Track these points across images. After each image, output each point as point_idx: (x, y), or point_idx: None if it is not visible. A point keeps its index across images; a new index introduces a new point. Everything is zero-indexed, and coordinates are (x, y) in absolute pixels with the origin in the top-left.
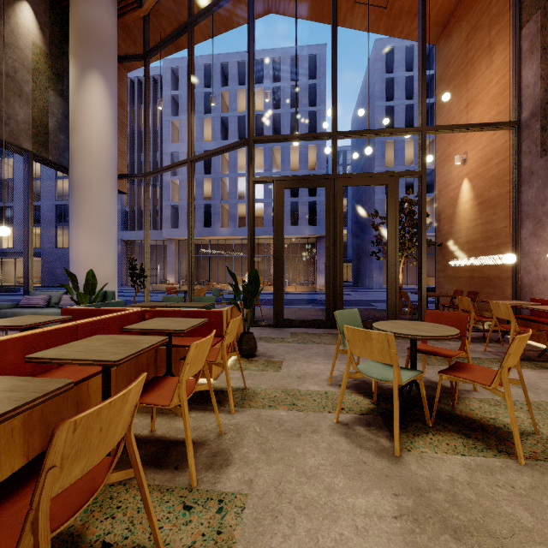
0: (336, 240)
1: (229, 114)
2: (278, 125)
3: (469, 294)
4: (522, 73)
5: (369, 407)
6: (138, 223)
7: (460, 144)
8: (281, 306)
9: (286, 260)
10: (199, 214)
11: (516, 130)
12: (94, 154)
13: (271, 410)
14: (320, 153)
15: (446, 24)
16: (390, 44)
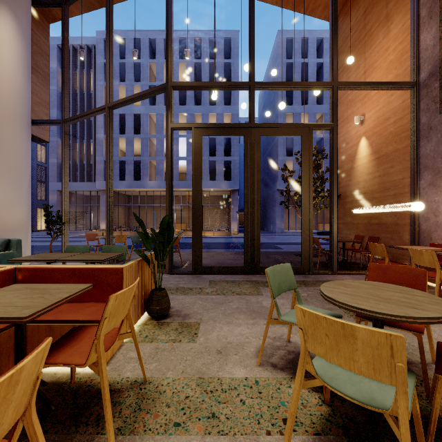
0: (253, 187)
1: (157, 83)
2: (199, 95)
3: (370, 239)
4: (420, 37)
5: (321, 412)
6: (73, 176)
7: (358, 107)
8: (199, 253)
9: (205, 209)
10: (130, 169)
11: (415, 90)
12: (0, 93)
13: (178, 437)
14: (234, 121)
15: (345, 3)
16: (289, 35)
